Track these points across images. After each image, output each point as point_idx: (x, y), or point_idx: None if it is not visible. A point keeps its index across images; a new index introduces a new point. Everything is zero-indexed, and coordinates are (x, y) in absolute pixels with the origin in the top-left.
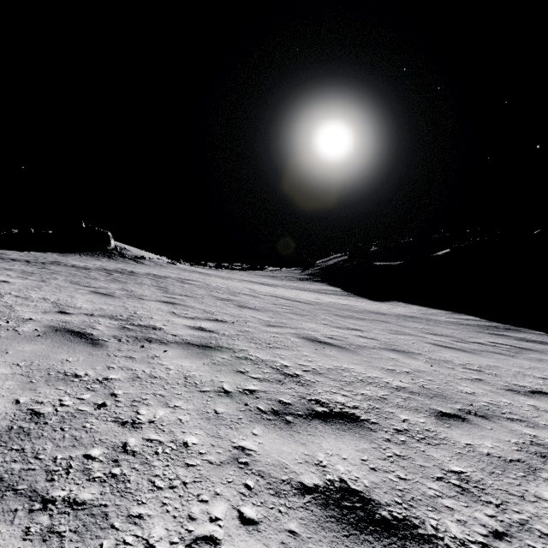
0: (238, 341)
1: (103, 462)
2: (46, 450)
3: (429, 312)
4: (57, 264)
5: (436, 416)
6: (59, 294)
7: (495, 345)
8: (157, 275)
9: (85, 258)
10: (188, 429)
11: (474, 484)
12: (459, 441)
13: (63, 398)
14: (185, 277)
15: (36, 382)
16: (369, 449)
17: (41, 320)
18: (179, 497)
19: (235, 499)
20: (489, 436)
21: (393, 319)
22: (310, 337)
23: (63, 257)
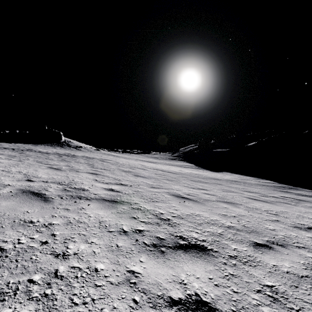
0: (133, 197)
1: (40, 285)
2: (3, 277)
3: (245, 178)
4: (30, 150)
5: (253, 246)
6: (28, 169)
7: (284, 198)
8: (88, 157)
9: (47, 147)
10: (99, 258)
11: (281, 294)
12: (269, 263)
13: (21, 238)
14: (104, 158)
15: (5, 227)
16: (213, 270)
17: (15, 185)
18: (88, 311)
19: (126, 311)
20: (286, 259)
21: (224, 183)
22: (176, 194)
23: (34, 146)
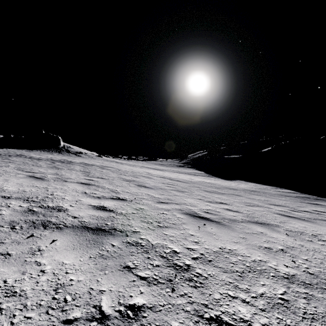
0: (132, 220)
1: None
2: None
3: (262, 187)
4: (20, 156)
5: None
6: None
7: (319, 213)
8: (87, 163)
9: (43, 152)
10: None
11: None
12: None
13: None
14: (105, 165)
15: None
16: None
17: None
18: None
19: None
20: None
21: (242, 193)
22: (191, 213)
23: (28, 152)
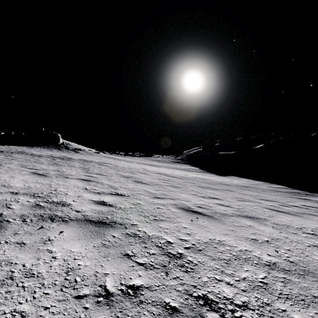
0: (130, 214)
1: None
2: None
3: (254, 183)
4: (21, 153)
5: None
6: (3, 175)
7: (307, 208)
8: (85, 160)
9: (43, 149)
10: None
11: None
12: None
13: None
14: (103, 161)
15: None
16: None
17: None
18: None
19: None
20: None
21: (235, 189)
22: (185, 207)
23: (29, 149)
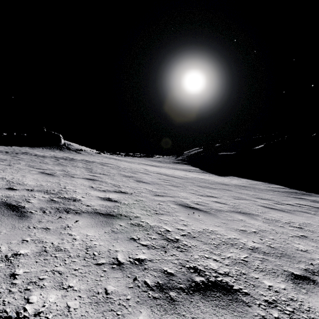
0: (134, 209)
1: None
2: None
3: (253, 183)
4: (26, 154)
5: (291, 280)
6: (15, 175)
7: (300, 206)
8: (87, 160)
9: (45, 150)
10: None
11: None
12: None
13: None
14: (105, 162)
15: None
16: None
17: None
18: None
19: None
20: None
21: (233, 188)
22: (183, 204)
23: (32, 149)
